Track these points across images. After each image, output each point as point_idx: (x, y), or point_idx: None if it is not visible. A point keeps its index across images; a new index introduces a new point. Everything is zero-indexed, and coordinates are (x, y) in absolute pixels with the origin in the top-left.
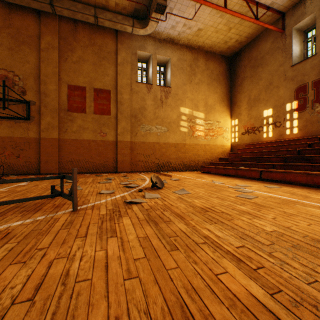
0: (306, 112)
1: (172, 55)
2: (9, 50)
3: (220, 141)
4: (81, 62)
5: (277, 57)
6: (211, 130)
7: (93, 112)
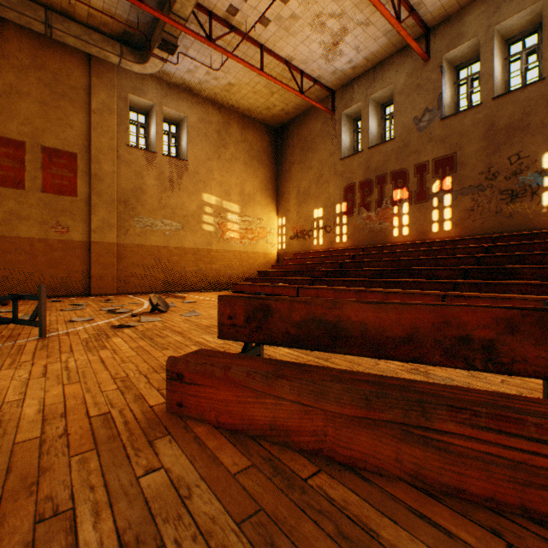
0: (354, 218)
1: (190, 111)
2: None
3: (262, 247)
4: (15, 96)
5: (328, 144)
6: (250, 230)
7: (41, 189)
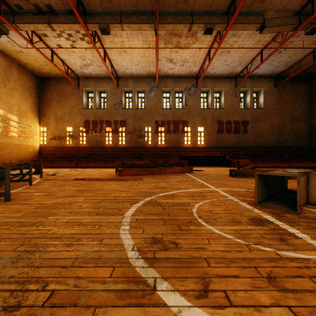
0: (89, 134)
1: None
2: None
3: (31, 142)
4: None
5: (76, 99)
6: (24, 132)
7: None
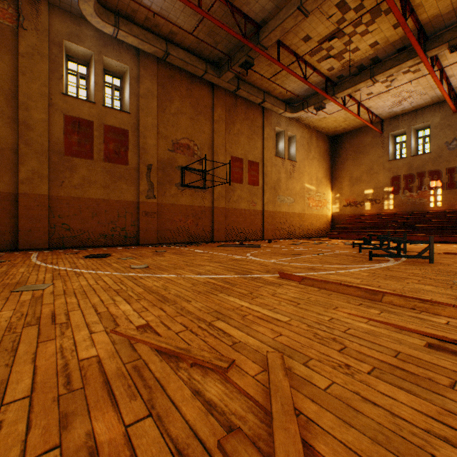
0: (399, 195)
1: (297, 132)
2: (190, 120)
3: (325, 212)
4: (239, 135)
5: (377, 151)
6: (320, 201)
7: (247, 183)
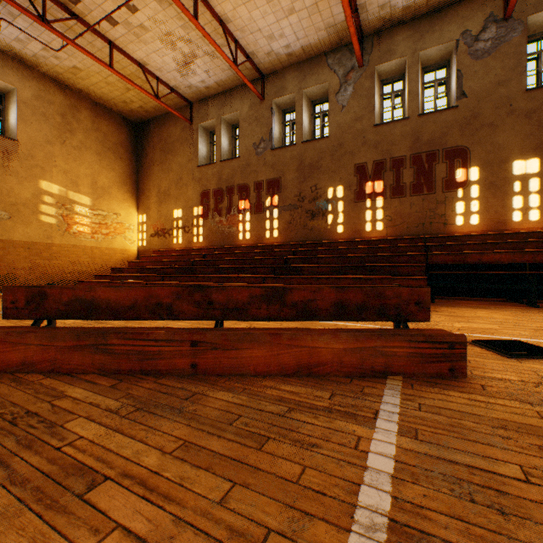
0: (209, 221)
1: (22, 84)
2: None
3: (120, 244)
4: None
5: (187, 150)
6: (105, 225)
7: None
